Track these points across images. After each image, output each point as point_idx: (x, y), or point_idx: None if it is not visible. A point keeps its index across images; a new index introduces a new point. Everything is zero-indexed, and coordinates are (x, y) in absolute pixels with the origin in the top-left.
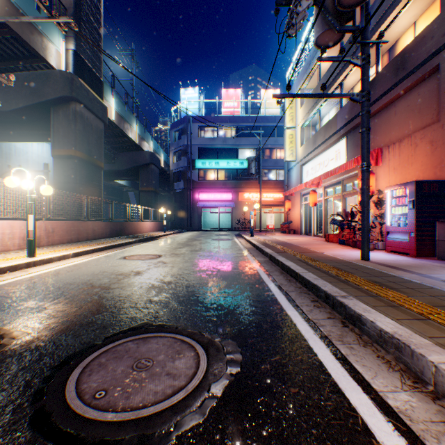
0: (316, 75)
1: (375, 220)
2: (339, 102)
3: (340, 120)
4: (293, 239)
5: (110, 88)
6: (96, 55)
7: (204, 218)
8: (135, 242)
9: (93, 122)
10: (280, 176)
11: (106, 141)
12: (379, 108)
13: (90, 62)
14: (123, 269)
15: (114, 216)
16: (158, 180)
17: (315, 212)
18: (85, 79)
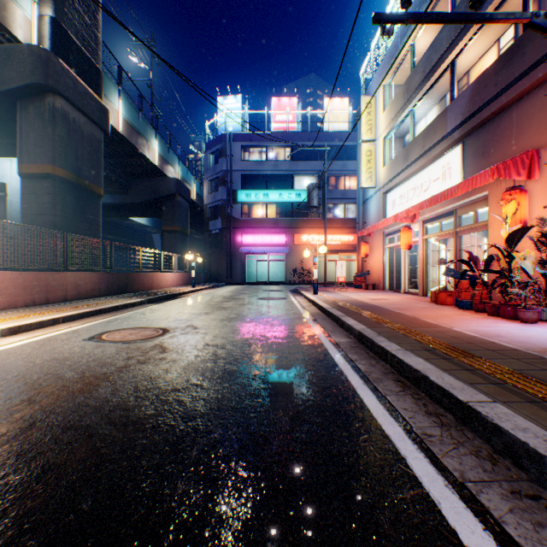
0: (406, 63)
1: (540, 270)
2: (450, 91)
3: (452, 117)
4: (379, 298)
5: (115, 85)
6: (90, 32)
7: (248, 268)
8: (142, 303)
9: (85, 127)
10: (349, 212)
11: (115, 163)
12: (533, 84)
13: (80, 40)
14: (68, 370)
15: (114, 264)
16: (187, 217)
17: (406, 259)
18: (70, 62)
